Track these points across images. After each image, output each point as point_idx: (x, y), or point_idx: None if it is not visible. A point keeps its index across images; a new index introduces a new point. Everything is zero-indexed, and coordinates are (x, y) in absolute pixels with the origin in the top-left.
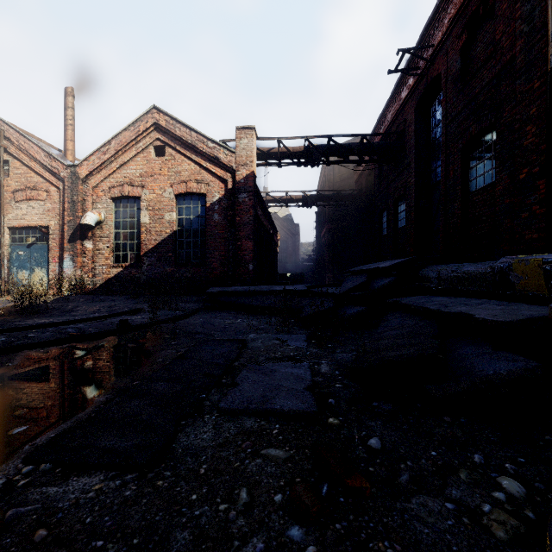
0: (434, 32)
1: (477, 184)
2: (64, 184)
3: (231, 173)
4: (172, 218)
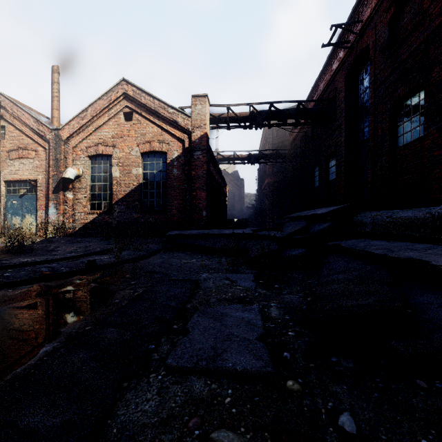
0: (363, 9)
1: (404, 139)
2: (49, 144)
3: (188, 134)
4: (139, 173)
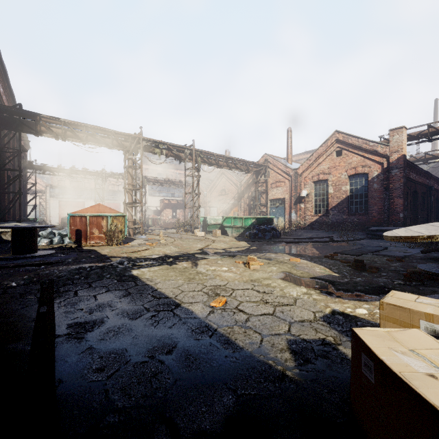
0: None
1: None
2: (291, 178)
3: (386, 158)
4: (346, 189)
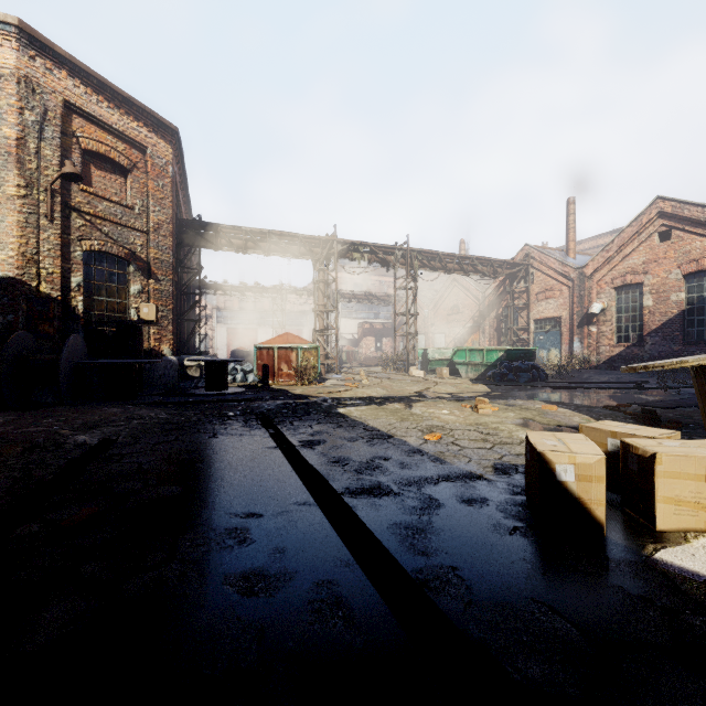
0: None
1: None
2: (572, 283)
3: None
4: (679, 298)
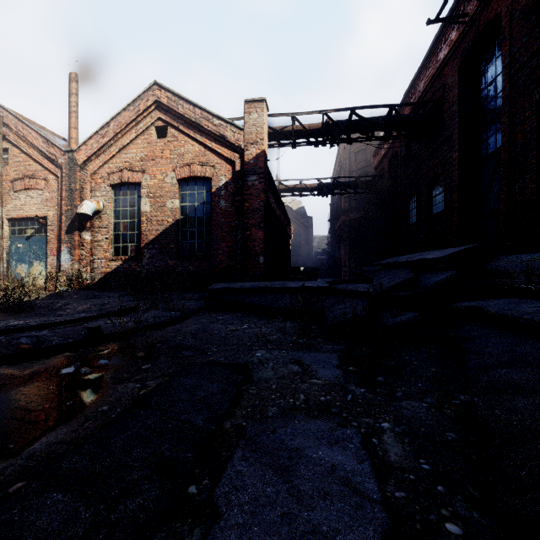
0: None
1: None
2: (62, 171)
3: (239, 153)
4: (175, 206)
